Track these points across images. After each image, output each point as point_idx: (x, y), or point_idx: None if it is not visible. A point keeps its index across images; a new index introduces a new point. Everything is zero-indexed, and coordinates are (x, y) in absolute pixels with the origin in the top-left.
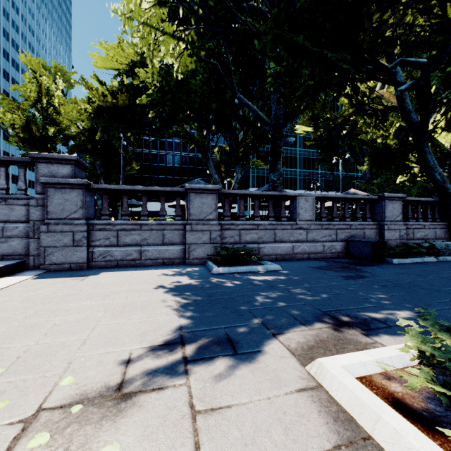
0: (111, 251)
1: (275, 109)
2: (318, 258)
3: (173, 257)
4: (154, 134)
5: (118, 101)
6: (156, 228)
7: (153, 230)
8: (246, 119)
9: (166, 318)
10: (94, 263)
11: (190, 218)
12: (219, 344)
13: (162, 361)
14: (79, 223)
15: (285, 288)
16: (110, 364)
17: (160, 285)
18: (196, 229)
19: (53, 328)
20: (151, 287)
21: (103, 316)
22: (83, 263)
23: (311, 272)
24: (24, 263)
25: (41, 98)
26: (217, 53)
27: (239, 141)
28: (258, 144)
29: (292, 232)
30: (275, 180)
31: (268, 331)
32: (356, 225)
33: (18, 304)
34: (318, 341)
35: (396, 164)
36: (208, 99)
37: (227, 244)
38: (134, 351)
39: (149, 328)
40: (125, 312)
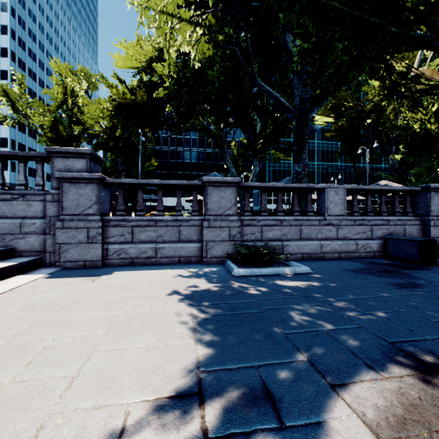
0: (126, 249)
1: (301, 92)
2: (350, 258)
3: (189, 255)
4: (171, 128)
5: (137, 97)
6: (171, 224)
7: (168, 226)
8: (265, 109)
9: (180, 343)
10: (109, 261)
11: (208, 213)
12: (254, 403)
13: (170, 435)
14: (94, 219)
15: (325, 300)
16: (95, 436)
17: (174, 290)
18: (214, 225)
19: (41, 353)
20: (165, 292)
21: (103, 336)
22: (97, 260)
23: (349, 277)
24: (40, 260)
25: (66, 99)
26: (235, 38)
27: (257, 133)
28: (278, 135)
29: (320, 229)
30: (299, 171)
31: (321, 378)
32: (394, 220)
33: (17, 313)
34: (407, 406)
35: (438, 151)
36: (226, 90)
37: (247, 242)
38: (132, 409)
39: (156, 361)
40: (131, 331)
